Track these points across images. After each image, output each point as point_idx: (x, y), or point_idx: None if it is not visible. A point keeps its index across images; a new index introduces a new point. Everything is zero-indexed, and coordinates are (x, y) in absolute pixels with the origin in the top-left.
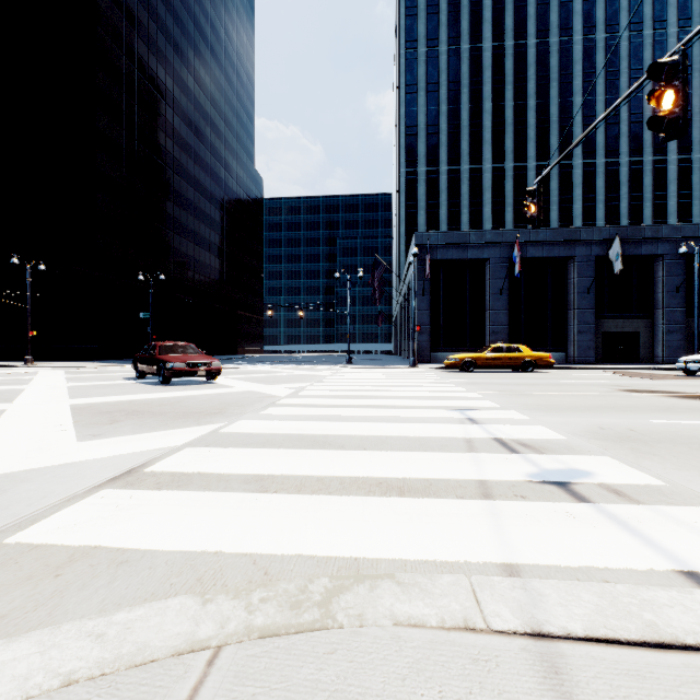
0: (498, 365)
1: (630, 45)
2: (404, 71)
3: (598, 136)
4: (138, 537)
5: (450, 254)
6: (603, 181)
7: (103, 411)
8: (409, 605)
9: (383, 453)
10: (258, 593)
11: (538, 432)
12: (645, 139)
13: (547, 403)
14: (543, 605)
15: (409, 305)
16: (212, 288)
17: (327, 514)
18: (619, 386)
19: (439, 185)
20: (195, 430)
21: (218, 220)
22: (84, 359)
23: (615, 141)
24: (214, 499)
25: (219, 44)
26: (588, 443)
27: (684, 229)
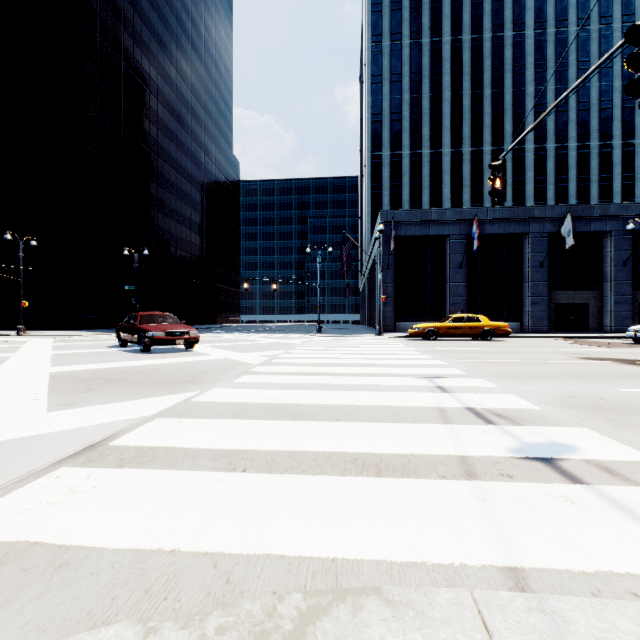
0: (458, 334)
1: (578, 39)
2: (369, 63)
3: (549, 122)
4: (86, 530)
5: (413, 230)
6: (553, 164)
7: (80, 379)
8: (404, 638)
9: (356, 424)
10: (215, 618)
11: (510, 401)
12: (592, 125)
13: (511, 370)
14: (572, 638)
15: (375, 278)
16: (193, 263)
17: (300, 499)
18: (576, 354)
19: (402, 168)
20: (167, 399)
21: (198, 200)
22: (74, 328)
23: (564, 127)
24: (178, 479)
25: (199, 38)
26: (563, 413)
27: (630, 207)
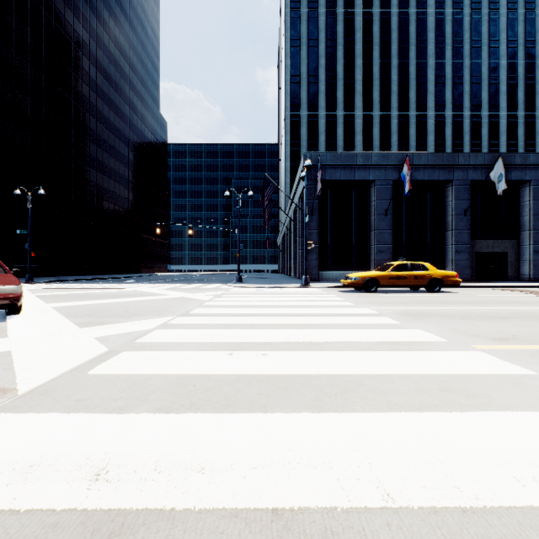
0: (402, 285)
1: (471, 20)
2: (288, 27)
3: (447, 93)
4: None
5: (338, 174)
6: (450, 130)
7: None
8: None
9: None
10: None
11: None
12: (483, 97)
13: None
14: None
15: (295, 228)
16: (116, 213)
17: None
18: None
19: (318, 127)
20: None
21: (122, 152)
22: None
23: (460, 98)
24: None
25: None
26: None
27: None
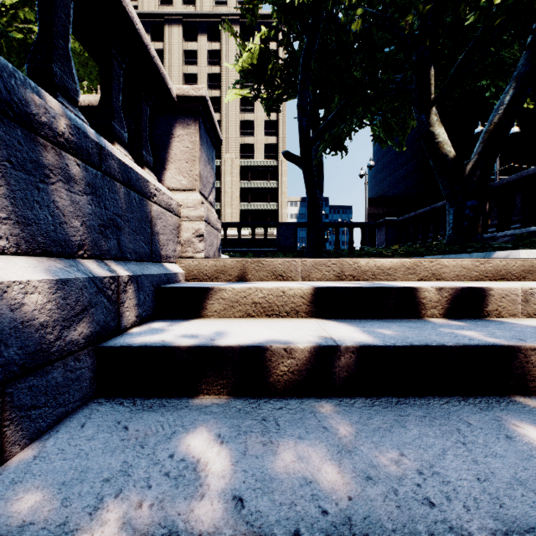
0: None
1: None
2: None
3: None
4: None
5: None
6: None
7: None
8: None
9: None
10: None
11: None
12: None
13: None
14: None
15: None
16: None
17: None
18: None
19: None
20: None
21: None
22: None
23: None
24: None
25: None
26: None
27: None
